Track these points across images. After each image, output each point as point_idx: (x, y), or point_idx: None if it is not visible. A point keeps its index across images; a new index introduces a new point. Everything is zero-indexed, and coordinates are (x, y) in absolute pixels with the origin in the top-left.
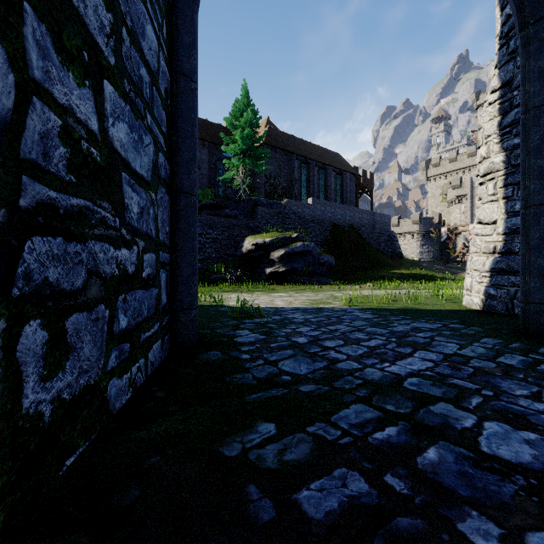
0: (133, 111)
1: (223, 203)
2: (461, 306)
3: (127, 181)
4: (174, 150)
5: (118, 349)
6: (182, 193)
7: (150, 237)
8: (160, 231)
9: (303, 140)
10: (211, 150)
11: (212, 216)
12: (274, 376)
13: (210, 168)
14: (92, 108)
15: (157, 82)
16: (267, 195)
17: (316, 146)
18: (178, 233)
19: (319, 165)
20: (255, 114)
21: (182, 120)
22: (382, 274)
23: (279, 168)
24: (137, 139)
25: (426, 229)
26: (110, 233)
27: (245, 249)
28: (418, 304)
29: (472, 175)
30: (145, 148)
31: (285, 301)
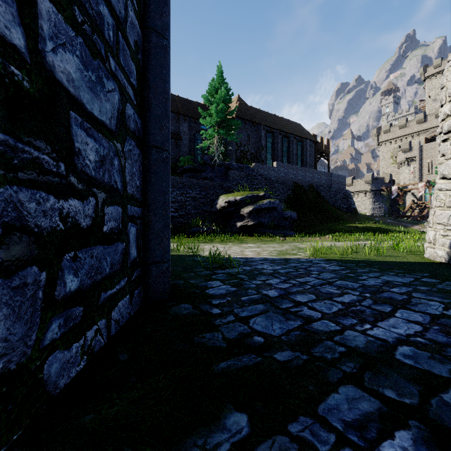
0: (88, 47)
1: (200, 167)
2: (423, 258)
3: (79, 123)
4: (146, 105)
5: (63, 316)
6: (153, 148)
7: (115, 189)
8: (128, 184)
9: (269, 113)
10: (191, 124)
11: (192, 178)
12: (246, 336)
13: (190, 139)
14: (13, 16)
15: (124, 30)
16: (238, 161)
17: (280, 118)
18: (149, 187)
19: (282, 134)
20: (227, 91)
21: (153, 75)
22: (339, 227)
23: (248, 137)
24: (94, 80)
25: (377, 187)
26: (50, 179)
27: (219, 206)
28: (380, 256)
29: (420, 139)
30: (107, 93)
31: (254, 251)
